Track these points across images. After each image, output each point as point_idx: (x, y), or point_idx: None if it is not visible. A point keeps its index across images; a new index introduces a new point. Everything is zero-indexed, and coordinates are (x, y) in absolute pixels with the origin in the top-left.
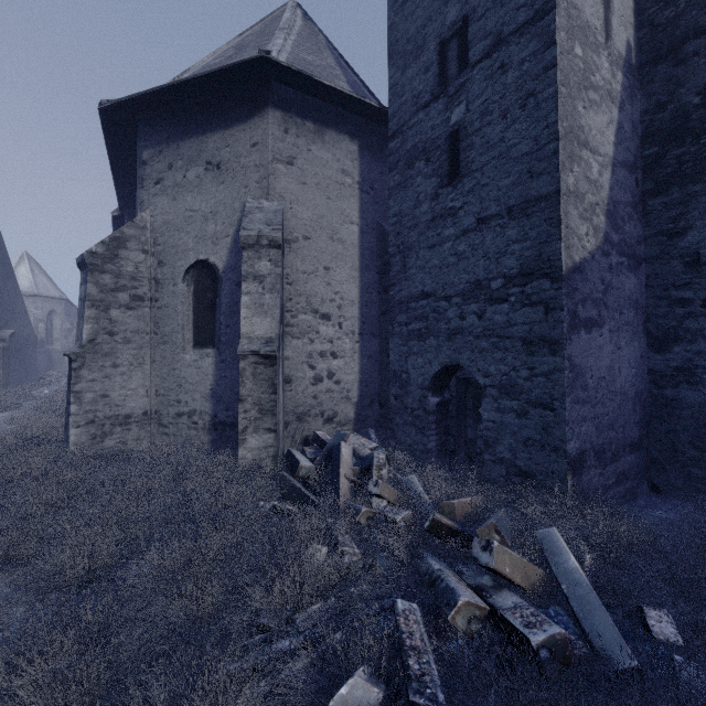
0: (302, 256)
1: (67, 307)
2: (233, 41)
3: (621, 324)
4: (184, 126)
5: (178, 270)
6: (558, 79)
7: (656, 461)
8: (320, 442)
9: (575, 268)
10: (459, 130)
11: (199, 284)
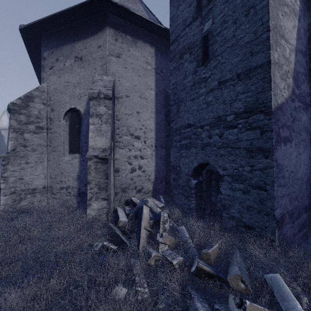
0: (125, 105)
1: None
2: None
3: (300, 141)
4: (64, 38)
5: (61, 113)
6: None
7: None
8: (133, 204)
9: (278, 107)
10: (208, 34)
11: (71, 120)
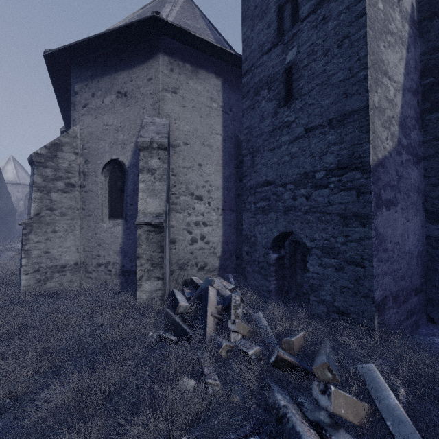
0: (183, 156)
1: None
2: (137, 12)
3: (409, 204)
4: (102, 67)
5: (98, 166)
6: (367, 24)
7: (432, 300)
8: (195, 285)
9: (379, 163)
10: (292, 67)
11: (112, 175)
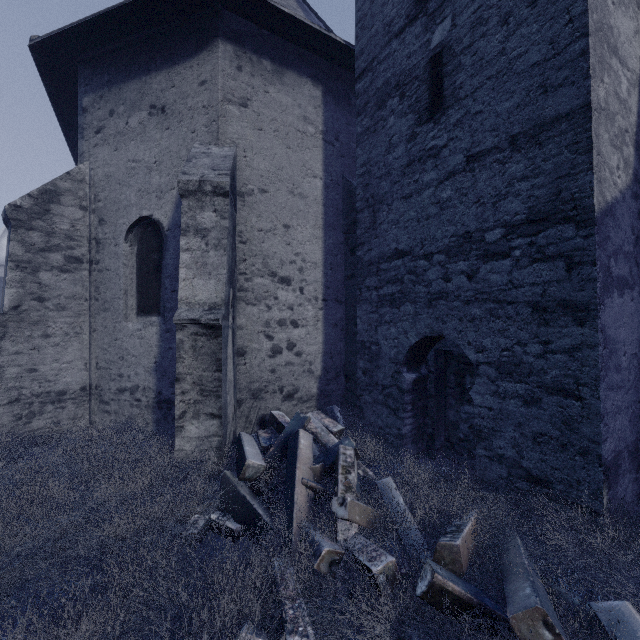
0: (258, 211)
1: None
2: None
3: None
4: (126, 66)
5: (119, 229)
6: None
7: None
8: (277, 425)
9: (607, 210)
10: (442, 52)
11: (143, 243)
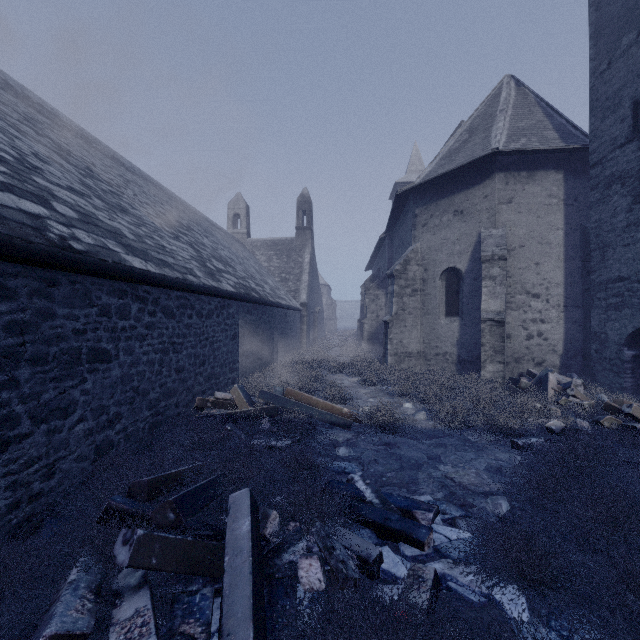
0: (518, 258)
1: (328, 290)
2: (465, 124)
3: None
4: (440, 192)
5: (436, 273)
6: None
7: None
8: (532, 375)
9: None
10: None
11: (448, 280)
